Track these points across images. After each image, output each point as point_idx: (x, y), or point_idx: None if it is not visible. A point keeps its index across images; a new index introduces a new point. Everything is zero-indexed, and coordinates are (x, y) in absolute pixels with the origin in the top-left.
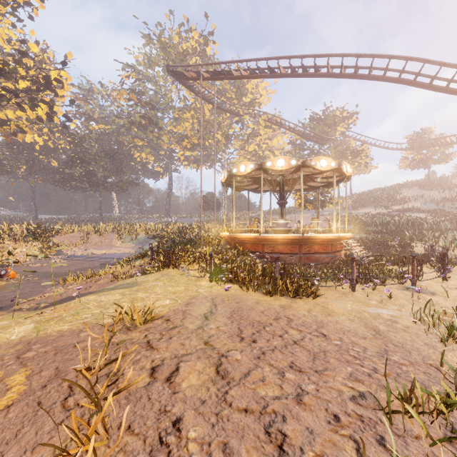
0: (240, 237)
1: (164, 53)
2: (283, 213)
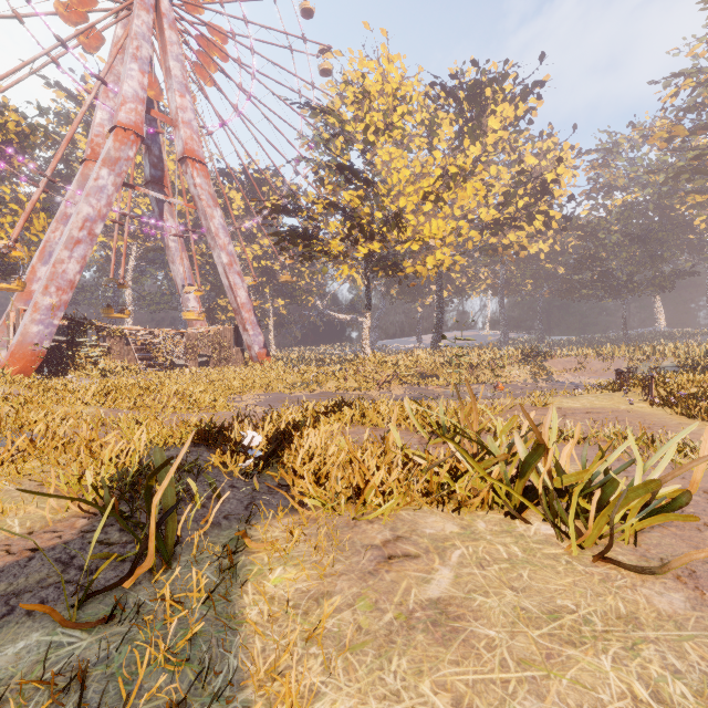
0: None
1: None
2: None
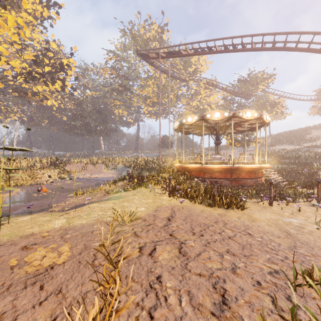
0: (188, 167)
1: (134, 41)
2: (218, 150)
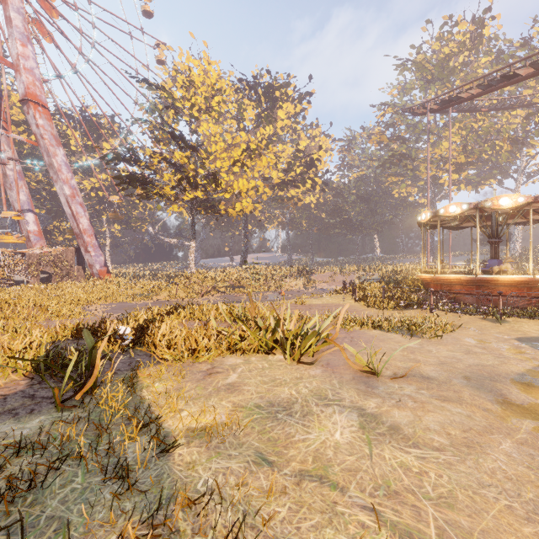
0: (422, 277)
1: (420, 71)
2: (494, 252)
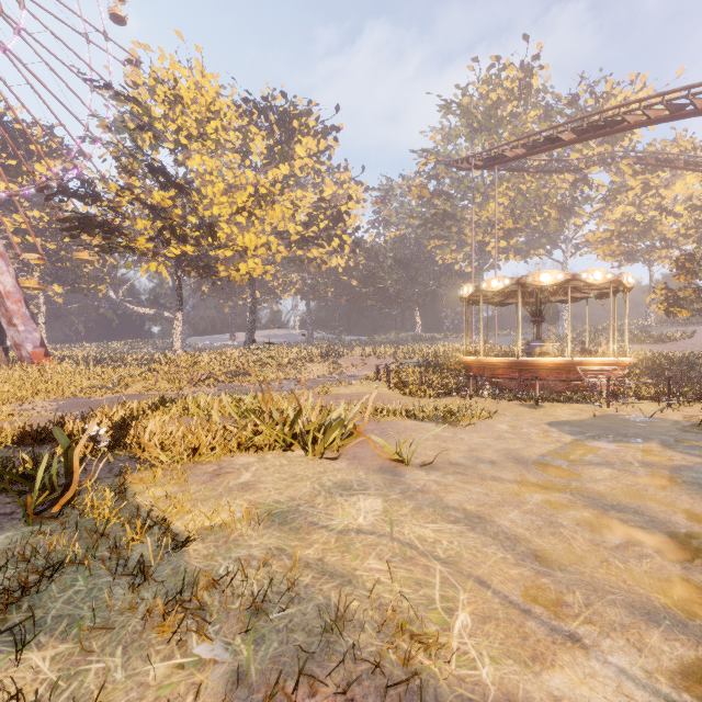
0: (464, 360)
1: (466, 117)
2: (537, 332)
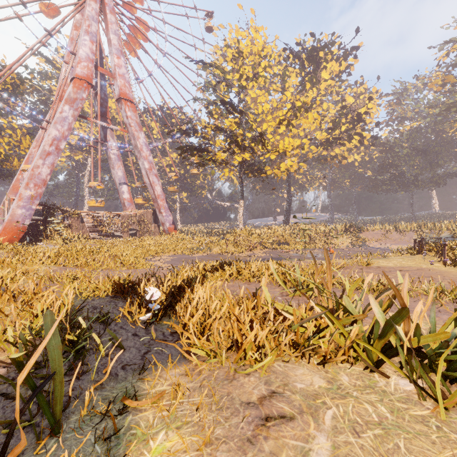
0: None
1: None
2: None
